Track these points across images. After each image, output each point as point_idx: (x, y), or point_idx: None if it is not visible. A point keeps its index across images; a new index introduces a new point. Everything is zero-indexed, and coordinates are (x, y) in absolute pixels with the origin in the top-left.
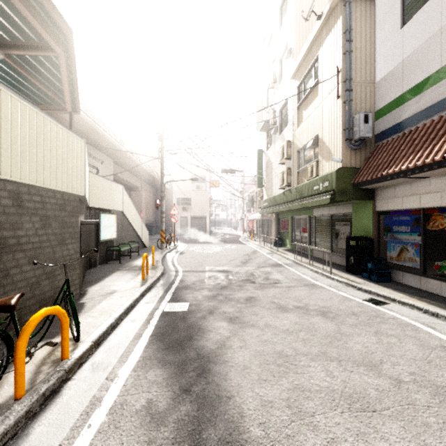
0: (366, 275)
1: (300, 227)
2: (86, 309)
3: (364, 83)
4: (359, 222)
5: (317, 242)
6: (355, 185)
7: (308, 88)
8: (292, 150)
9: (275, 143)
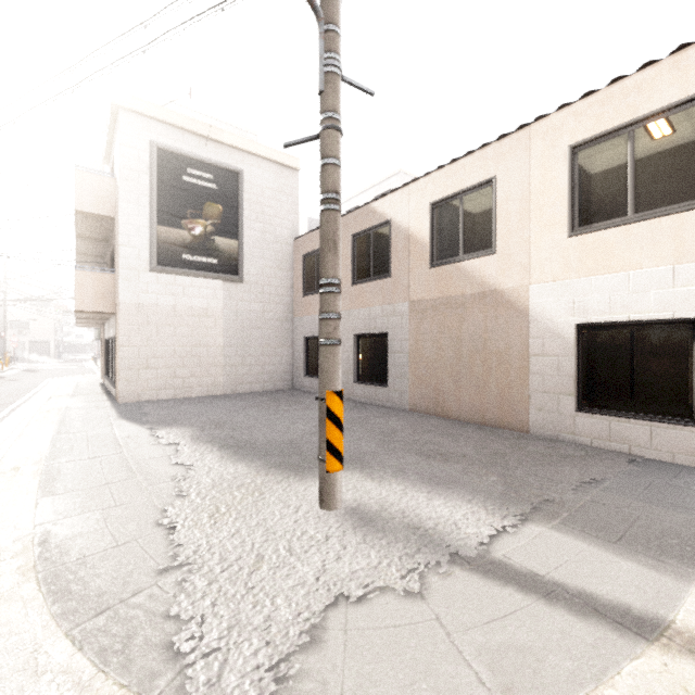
0: None
1: None
2: None
3: None
4: None
5: None
6: None
7: None
8: None
9: None
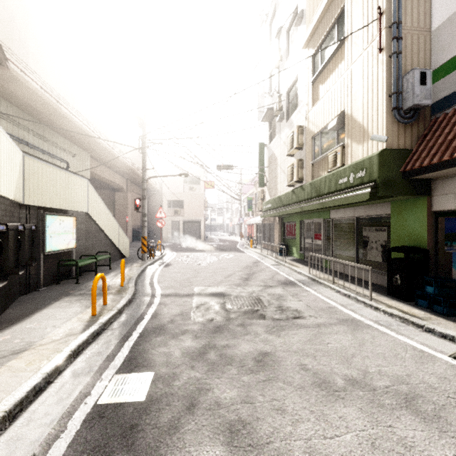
0: (424, 303)
1: (312, 233)
2: None
3: (416, 31)
4: (403, 227)
5: (335, 251)
6: (407, 174)
7: (327, 54)
8: (304, 138)
9: (281, 132)
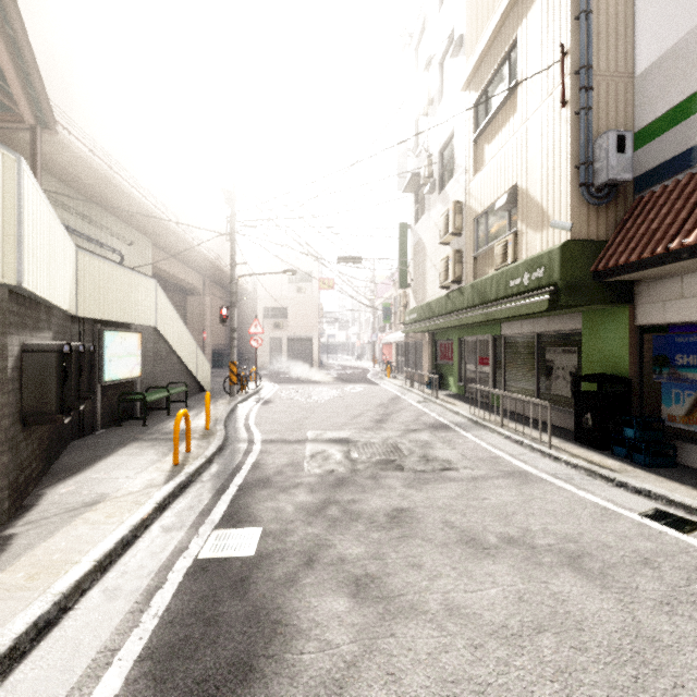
0: (621, 452)
1: (476, 356)
2: (6, 557)
3: (613, 78)
4: (598, 347)
5: (508, 382)
6: (600, 274)
7: (495, 101)
8: (463, 219)
9: (431, 209)
